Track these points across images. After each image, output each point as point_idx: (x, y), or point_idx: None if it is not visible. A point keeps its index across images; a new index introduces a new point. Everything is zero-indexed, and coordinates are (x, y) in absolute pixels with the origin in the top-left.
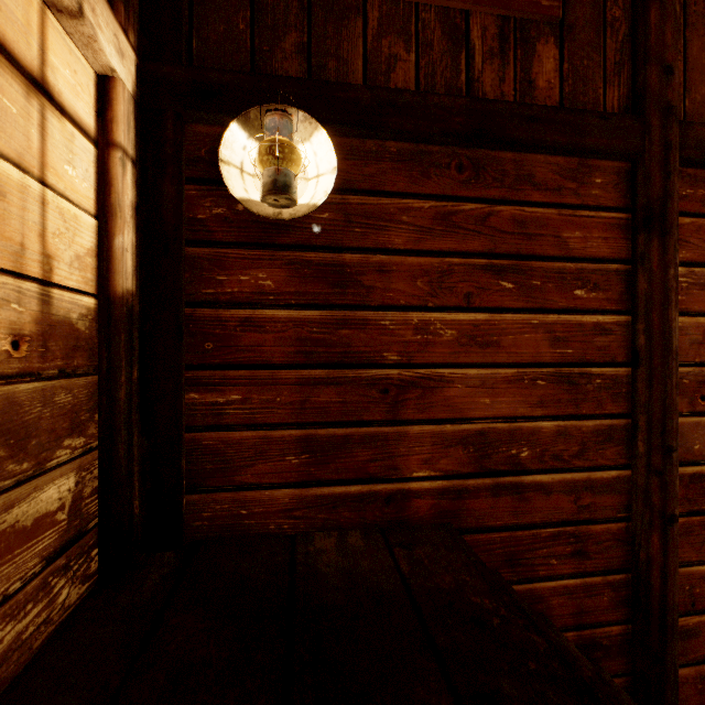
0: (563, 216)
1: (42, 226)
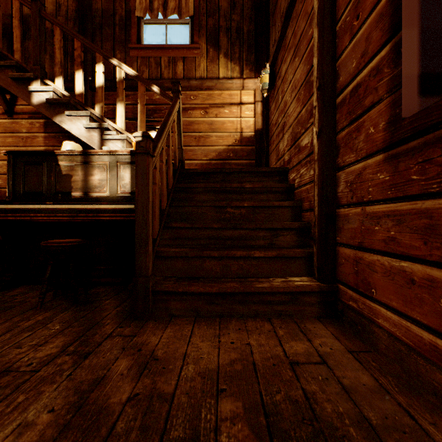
0: (307, 1)
1: (240, 124)
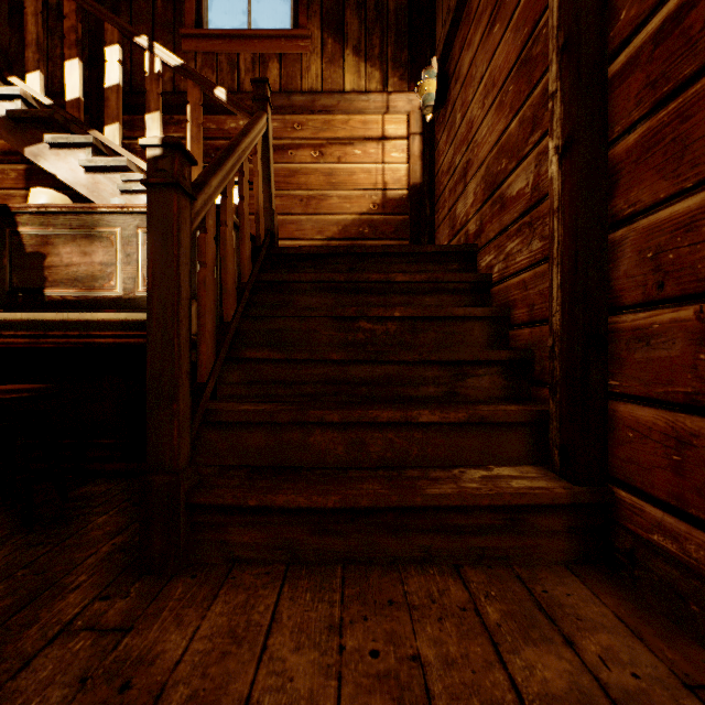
0: None
1: (383, 175)
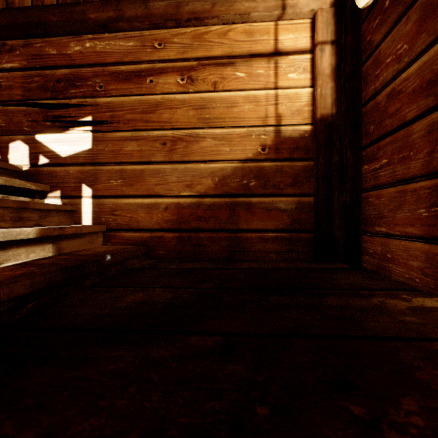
0: None
1: (276, 105)
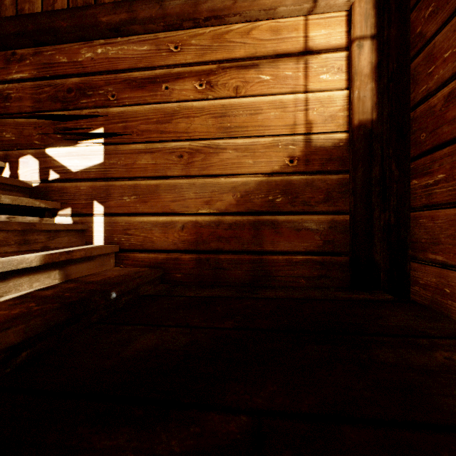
0: None
1: (305, 111)
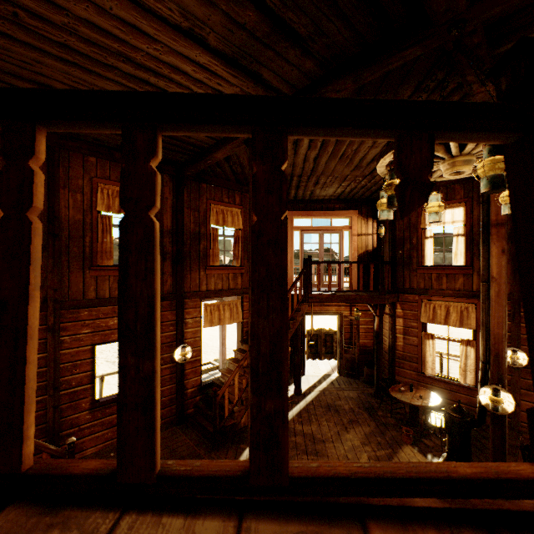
0: None
1: None
